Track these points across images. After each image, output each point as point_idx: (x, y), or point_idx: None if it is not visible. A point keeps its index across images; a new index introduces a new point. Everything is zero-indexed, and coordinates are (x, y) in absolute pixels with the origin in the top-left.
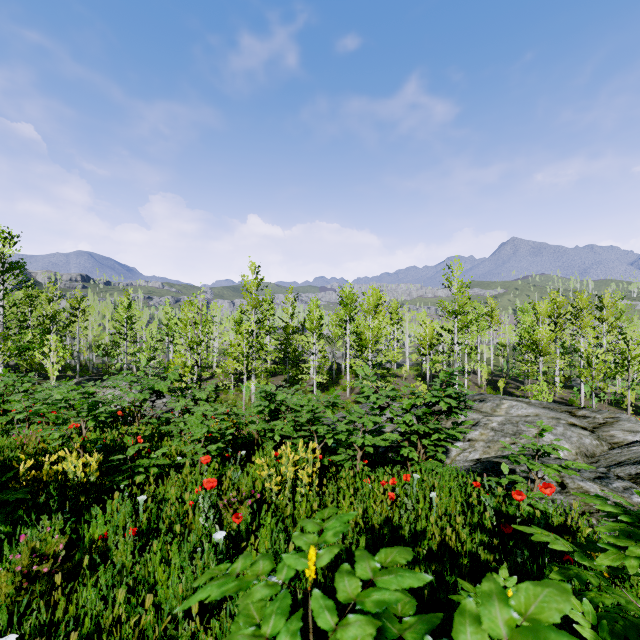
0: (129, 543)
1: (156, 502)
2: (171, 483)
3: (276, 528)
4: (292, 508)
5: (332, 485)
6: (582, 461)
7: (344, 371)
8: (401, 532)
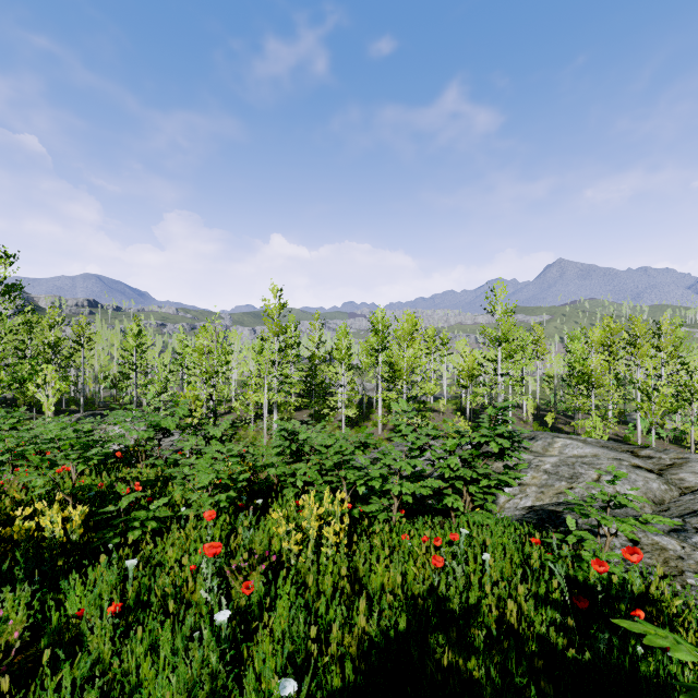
0: (109, 624)
1: (152, 565)
2: (172, 540)
3: (296, 597)
4: (316, 572)
5: (364, 544)
6: (650, 509)
7: (375, 405)
8: (449, 605)
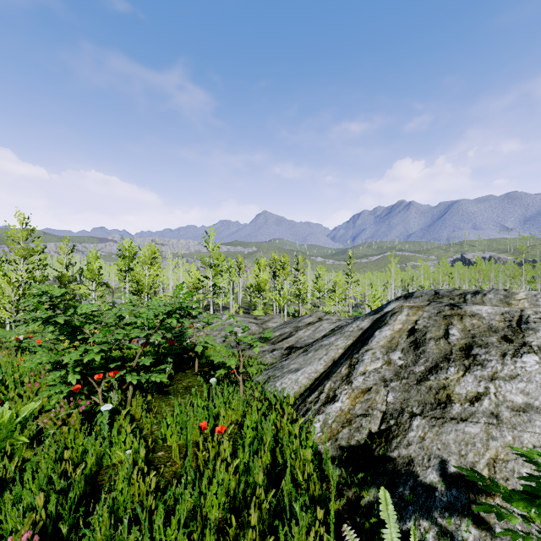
0: None
1: None
2: None
3: None
4: None
5: None
6: None
7: None
8: None
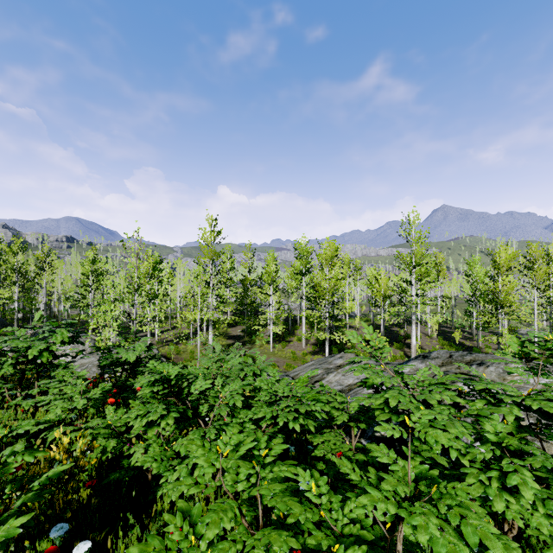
0: None
1: None
2: None
3: None
4: None
5: None
6: None
7: (299, 322)
8: None
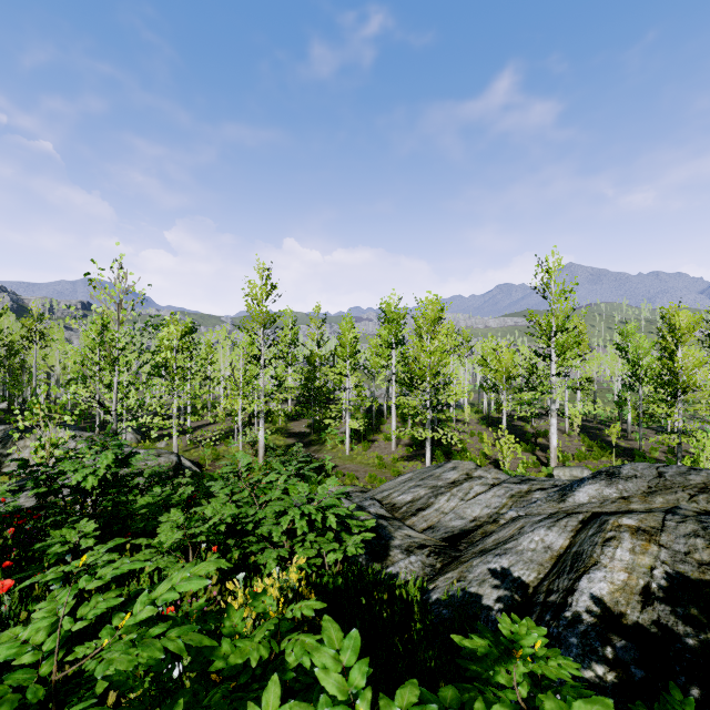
0: None
1: None
2: None
3: None
4: None
5: None
6: None
7: (386, 413)
8: None
